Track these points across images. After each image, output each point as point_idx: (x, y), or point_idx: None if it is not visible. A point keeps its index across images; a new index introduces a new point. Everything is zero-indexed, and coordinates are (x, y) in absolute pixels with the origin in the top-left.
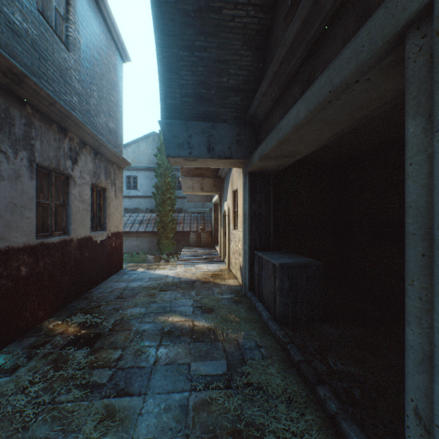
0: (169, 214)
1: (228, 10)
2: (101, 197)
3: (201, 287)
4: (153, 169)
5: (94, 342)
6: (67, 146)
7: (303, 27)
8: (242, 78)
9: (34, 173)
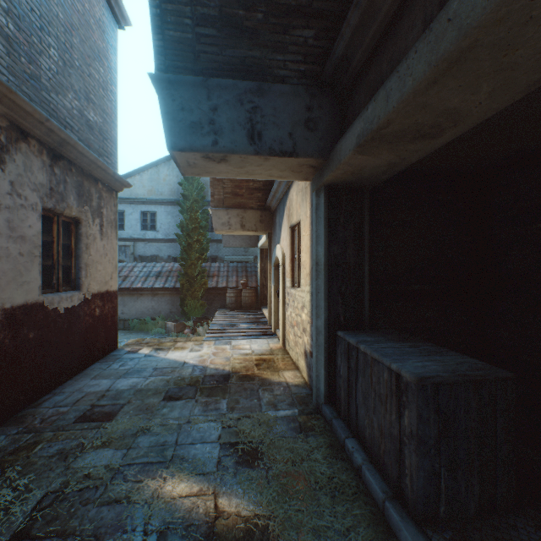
0: (198, 263)
1: None
2: (72, 234)
3: (238, 390)
4: (178, 203)
5: None
6: None
7: None
8: None
9: None
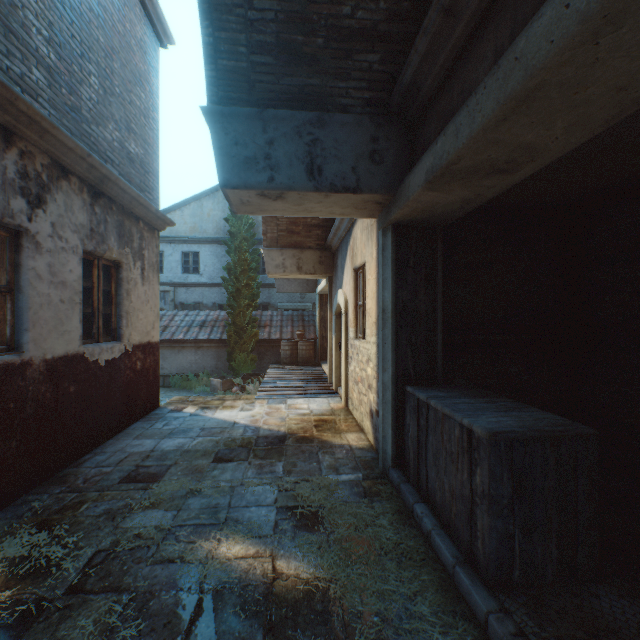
0: (247, 311)
1: None
2: (112, 279)
3: (295, 453)
4: (224, 241)
5: None
6: (14, 167)
7: None
8: (385, 6)
9: None
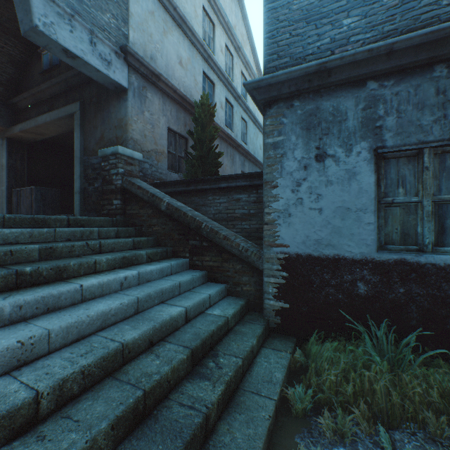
0: None
1: (0, 43)
2: None
3: None
4: None
5: None
6: None
7: (49, 88)
8: (6, 78)
9: None
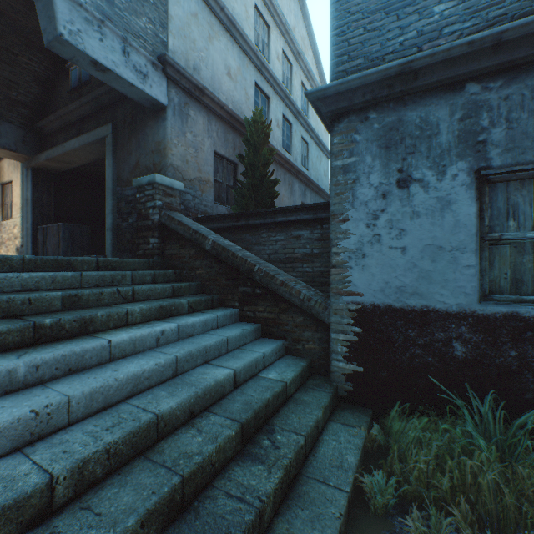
0: None
1: (24, 58)
2: None
3: None
4: None
5: None
6: None
7: (78, 109)
8: (31, 99)
9: None
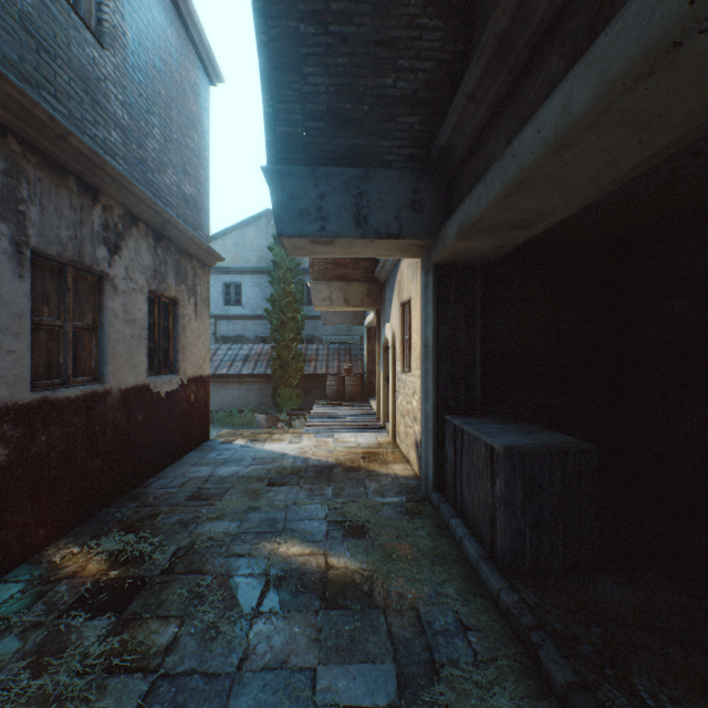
0: (292, 345)
1: None
2: (170, 315)
3: (343, 479)
4: (267, 272)
5: (127, 601)
6: (99, 220)
7: None
8: (423, 77)
9: (26, 268)
